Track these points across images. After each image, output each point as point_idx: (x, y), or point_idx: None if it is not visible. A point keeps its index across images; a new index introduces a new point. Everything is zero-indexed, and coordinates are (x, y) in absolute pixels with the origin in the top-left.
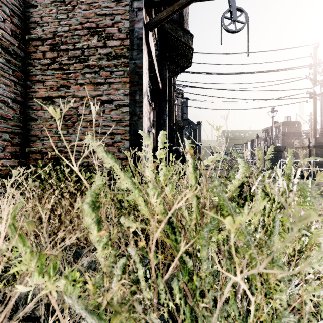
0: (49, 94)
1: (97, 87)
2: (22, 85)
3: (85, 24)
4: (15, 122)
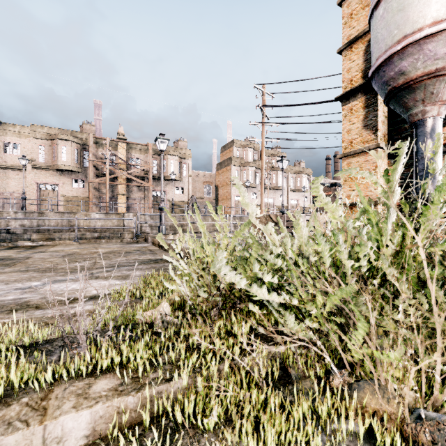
0: None
1: None
2: None
3: None
4: None
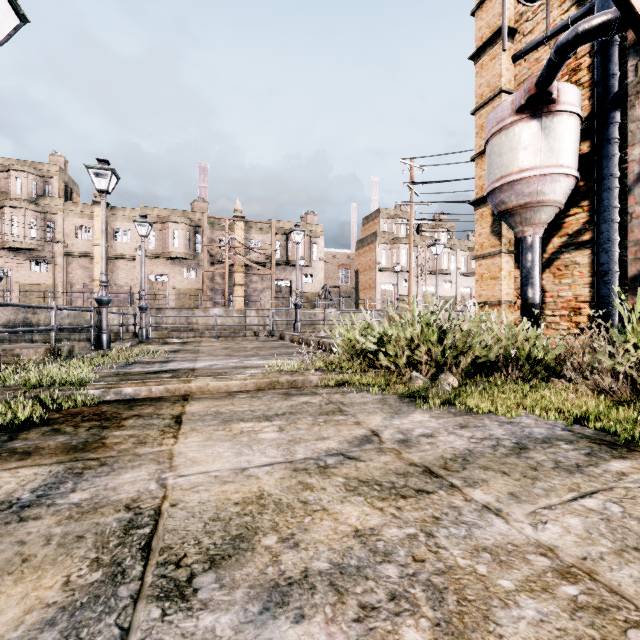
0: None
1: None
2: None
3: None
4: None
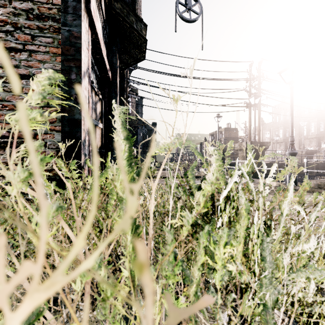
0: None
1: (10, 54)
2: None
3: None
4: None
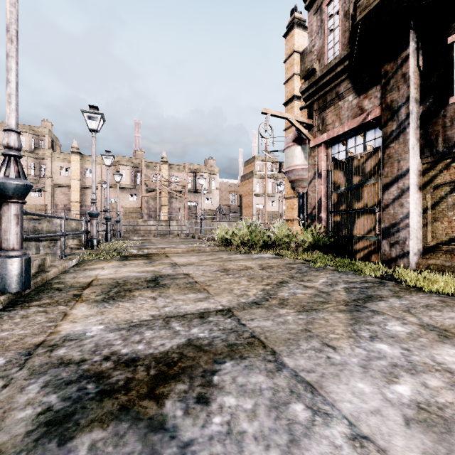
0: None
1: None
2: None
3: None
4: None
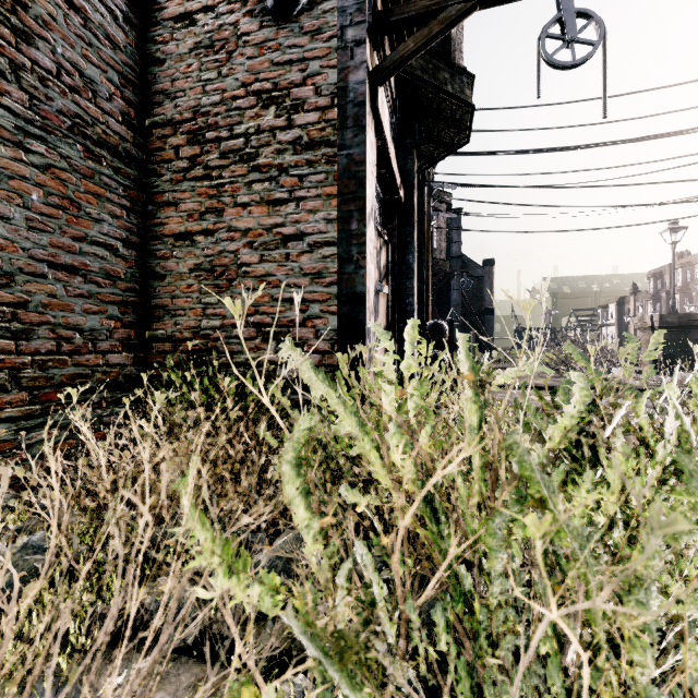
0: (185, 227)
1: (275, 209)
2: (139, 213)
3: (251, 86)
4: (128, 283)
